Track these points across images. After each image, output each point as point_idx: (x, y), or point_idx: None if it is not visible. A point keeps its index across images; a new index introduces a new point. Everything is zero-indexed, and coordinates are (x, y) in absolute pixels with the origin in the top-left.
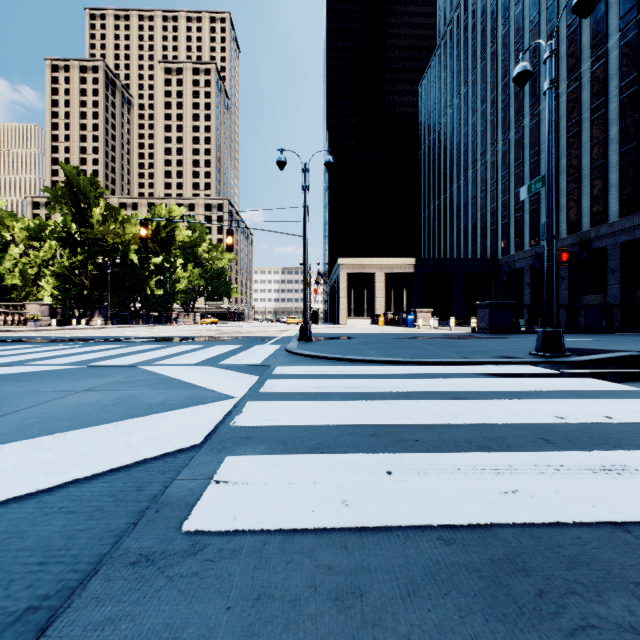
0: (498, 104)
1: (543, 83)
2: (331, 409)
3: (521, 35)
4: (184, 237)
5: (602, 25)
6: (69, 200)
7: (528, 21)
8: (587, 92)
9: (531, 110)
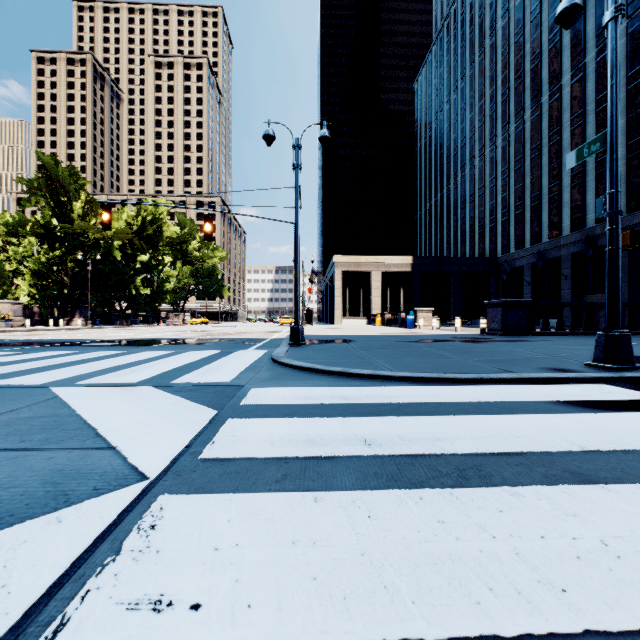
0: (497, 98)
1: (545, 75)
2: (338, 533)
3: (521, 26)
4: (172, 233)
5: None
6: (47, 192)
7: (529, 12)
8: (592, 83)
9: (532, 103)
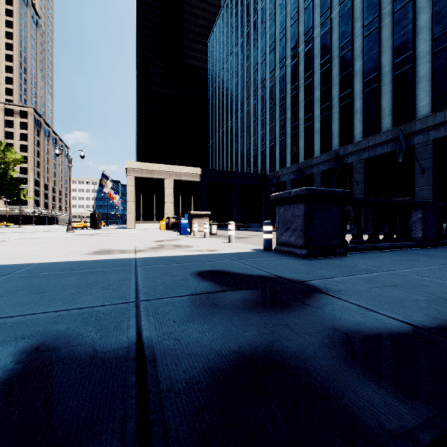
0: (266, 50)
1: (301, 29)
2: None
3: None
4: None
5: None
6: None
7: None
8: (336, 34)
9: (292, 52)
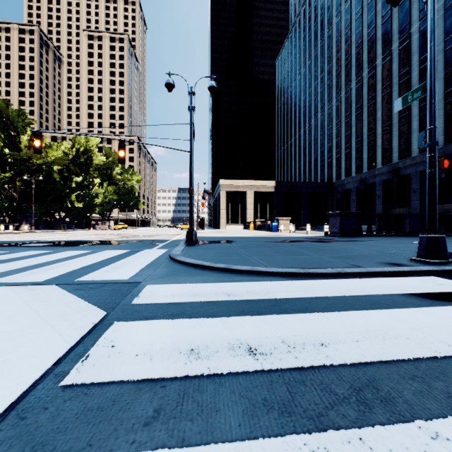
0: (333, 72)
1: (365, 57)
2: None
3: (349, 23)
4: (99, 161)
5: (407, 16)
6: None
7: (354, 13)
8: (396, 64)
9: (356, 77)
